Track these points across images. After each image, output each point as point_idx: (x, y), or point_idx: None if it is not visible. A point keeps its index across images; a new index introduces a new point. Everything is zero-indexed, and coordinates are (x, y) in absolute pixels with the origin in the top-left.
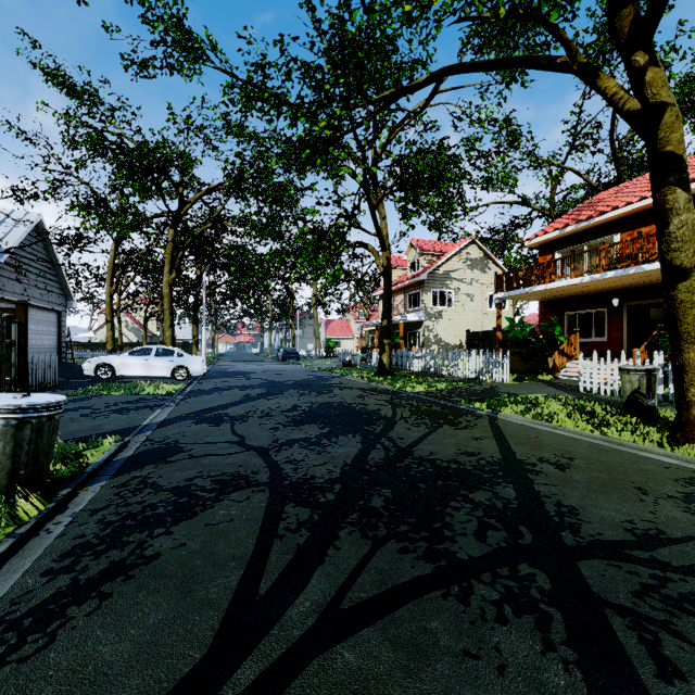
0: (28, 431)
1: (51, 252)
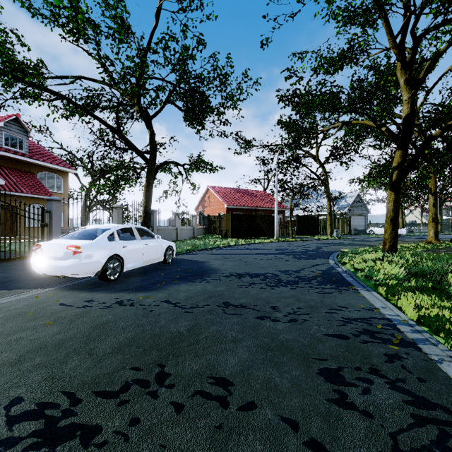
0: (337, 232)
1: (362, 200)
